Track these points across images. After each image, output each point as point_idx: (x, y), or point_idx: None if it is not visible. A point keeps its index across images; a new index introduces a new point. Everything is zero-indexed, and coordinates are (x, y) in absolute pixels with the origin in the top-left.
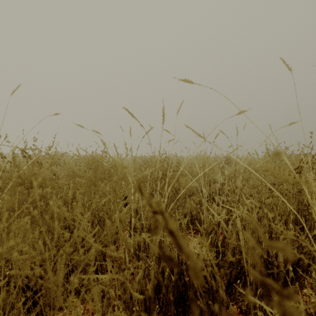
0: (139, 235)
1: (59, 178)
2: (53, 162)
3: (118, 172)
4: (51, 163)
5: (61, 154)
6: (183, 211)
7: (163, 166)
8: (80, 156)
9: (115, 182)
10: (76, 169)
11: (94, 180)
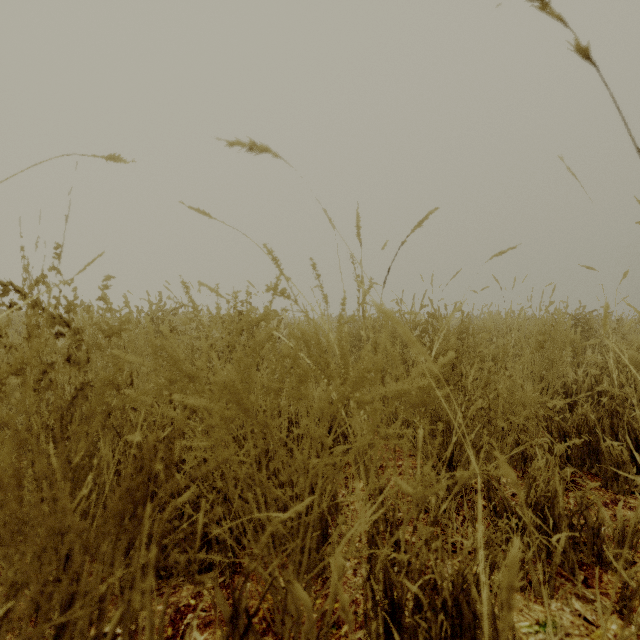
0: (412, 617)
1: (132, 380)
2: (114, 327)
3: (332, 366)
4: (109, 332)
5: (173, 309)
6: (530, 495)
7: (443, 342)
8: (194, 307)
9: (320, 406)
10: (180, 352)
11: (242, 397)
